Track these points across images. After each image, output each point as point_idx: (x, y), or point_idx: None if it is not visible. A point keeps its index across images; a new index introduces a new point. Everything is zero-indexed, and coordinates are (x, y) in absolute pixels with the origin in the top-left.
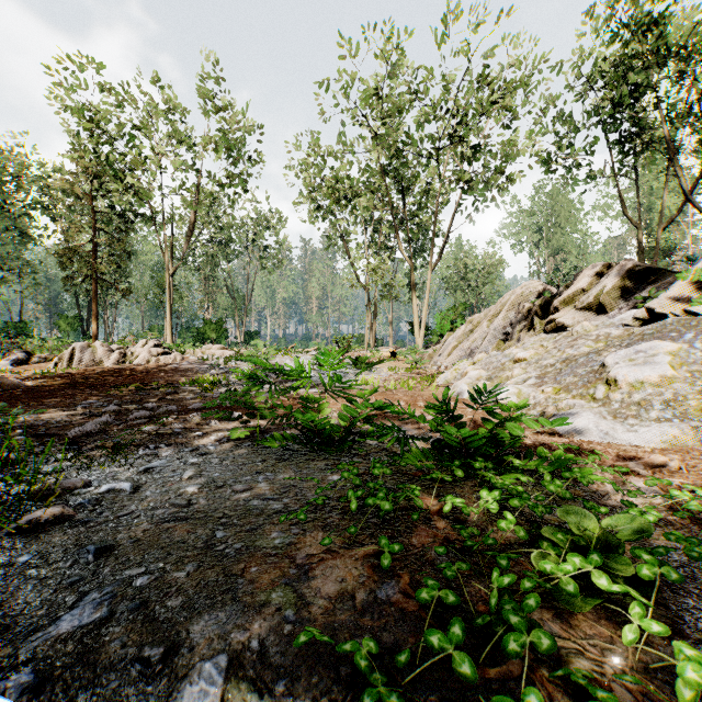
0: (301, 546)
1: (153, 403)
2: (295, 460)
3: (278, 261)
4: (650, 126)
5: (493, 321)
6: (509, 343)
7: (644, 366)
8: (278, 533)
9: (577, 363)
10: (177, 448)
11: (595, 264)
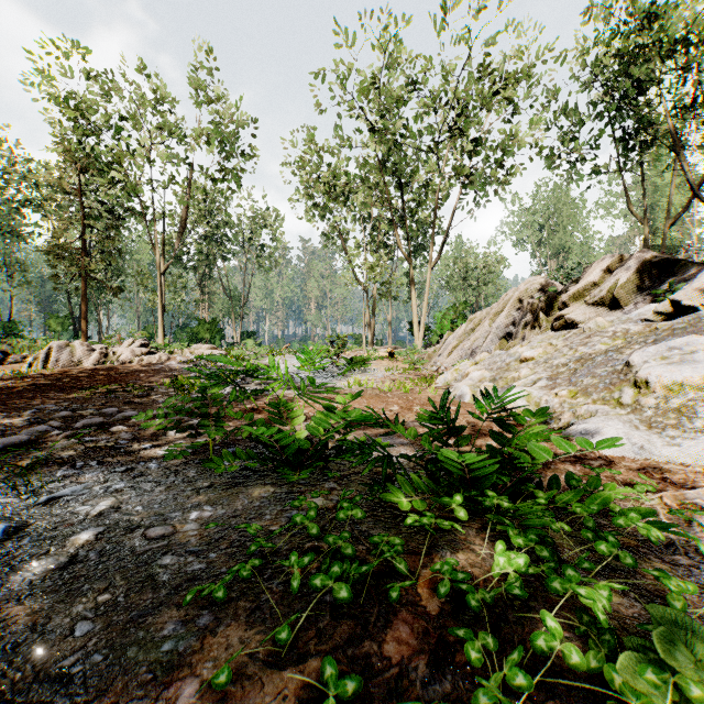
0: (199, 660)
1: (117, 407)
2: (251, 484)
3: (275, 260)
4: (657, 119)
5: (495, 320)
6: (513, 342)
7: (682, 366)
8: (174, 626)
9: (594, 362)
10: (109, 466)
11: (606, 256)
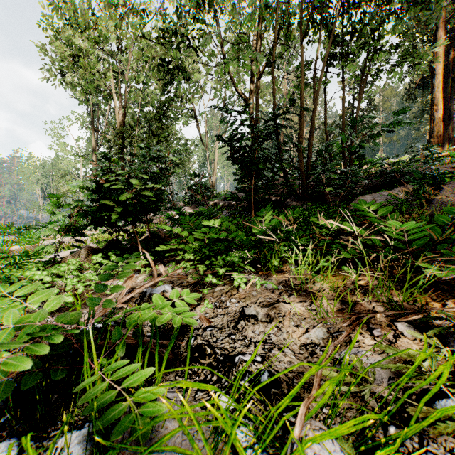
0: None
1: None
2: None
3: None
4: None
5: None
6: None
7: None
8: None
9: None
10: None
11: None
